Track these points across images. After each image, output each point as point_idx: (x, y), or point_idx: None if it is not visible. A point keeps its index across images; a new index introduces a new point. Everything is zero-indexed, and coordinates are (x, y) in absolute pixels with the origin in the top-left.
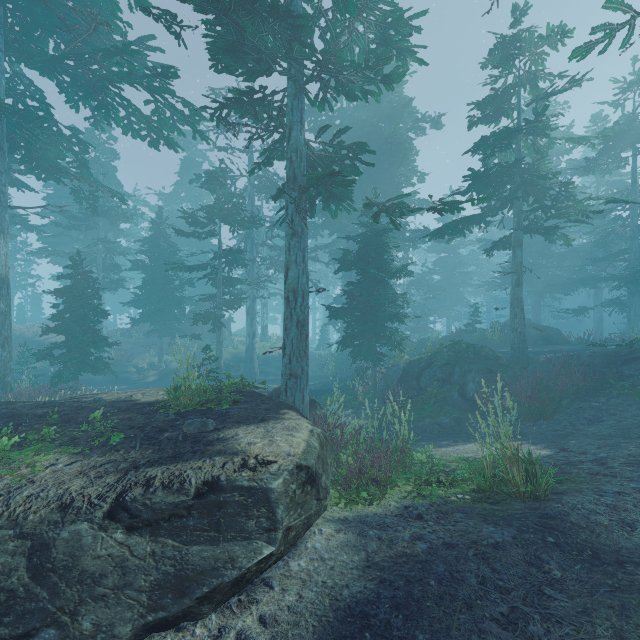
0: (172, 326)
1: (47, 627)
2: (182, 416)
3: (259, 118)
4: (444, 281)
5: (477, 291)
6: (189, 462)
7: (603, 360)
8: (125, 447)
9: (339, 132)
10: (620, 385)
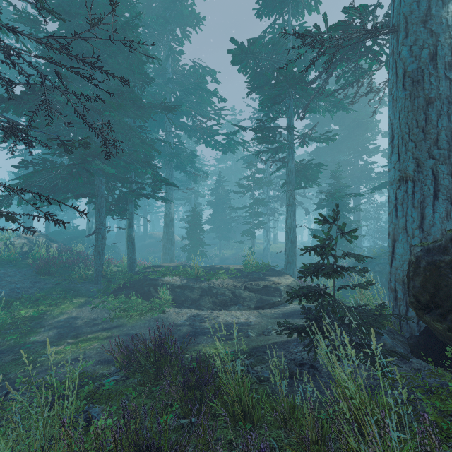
0: (226, 234)
1: (239, 303)
2: (250, 273)
3: (275, 153)
4: None
5: None
6: (259, 281)
7: None
8: (240, 278)
9: (309, 160)
10: None
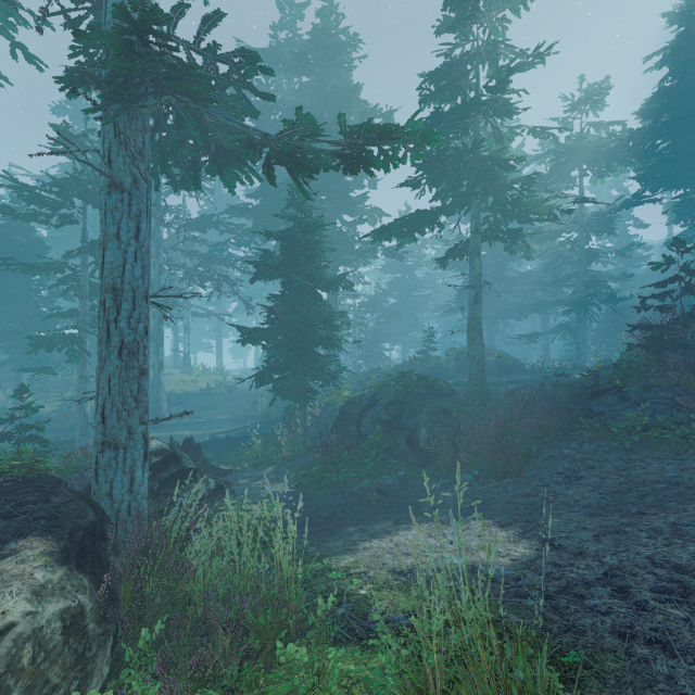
0: (36, 355)
1: None
2: None
3: None
4: (399, 304)
5: (433, 316)
6: None
7: (568, 393)
8: None
9: (207, 22)
10: (590, 424)
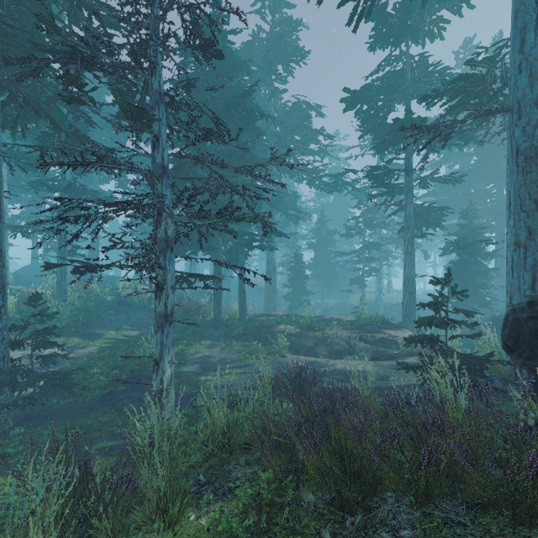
0: (329, 281)
1: (354, 353)
2: (363, 325)
3: (390, 195)
4: None
5: None
6: (374, 333)
7: None
8: (353, 329)
9: (431, 204)
10: None
